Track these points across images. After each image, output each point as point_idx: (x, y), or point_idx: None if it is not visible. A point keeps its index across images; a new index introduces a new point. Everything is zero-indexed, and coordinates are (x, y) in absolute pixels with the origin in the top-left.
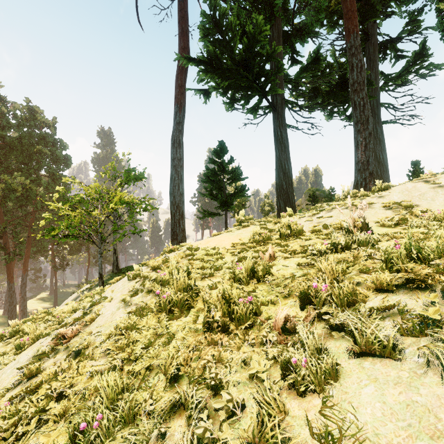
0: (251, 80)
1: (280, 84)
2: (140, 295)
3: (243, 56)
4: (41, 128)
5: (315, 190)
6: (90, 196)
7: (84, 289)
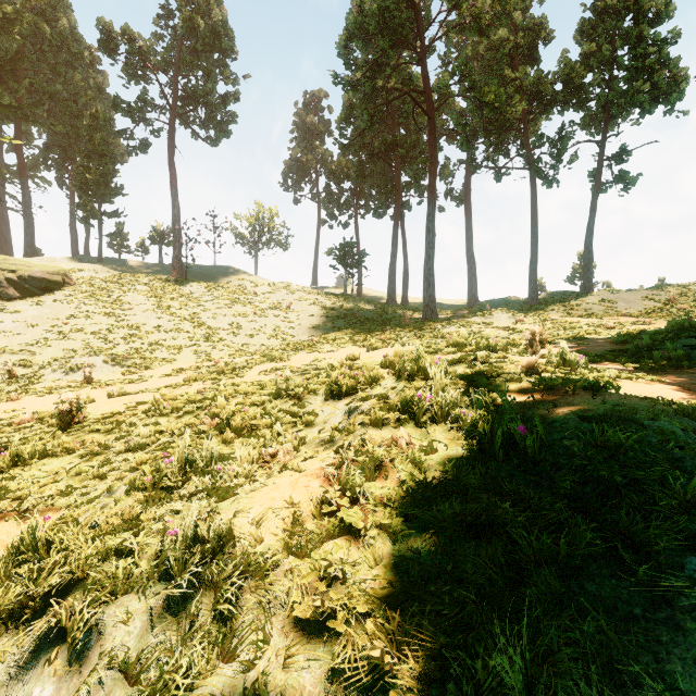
0: None
1: None
2: None
3: None
4: None
5: None
6: None
7: None
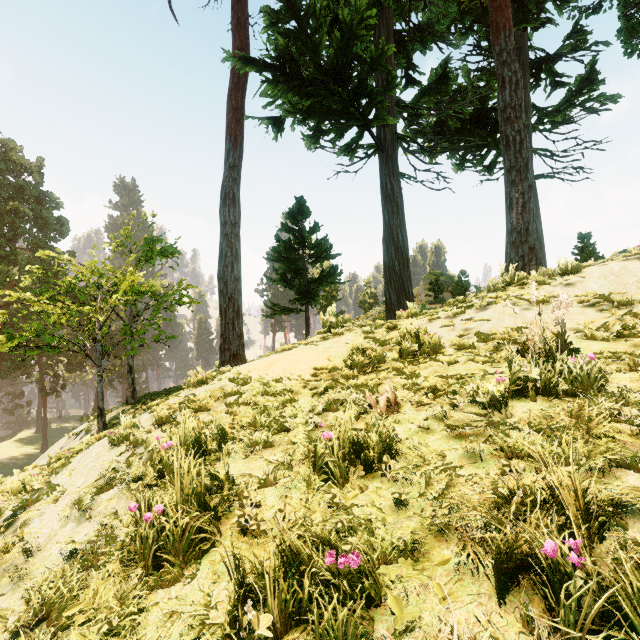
0: (346, 101)
1: (390, 110)
2: (117, 488)
3: (333, 60)
4: (19, 175)
5: (438, 274)
6: (86, 281)
7: (79, 431)
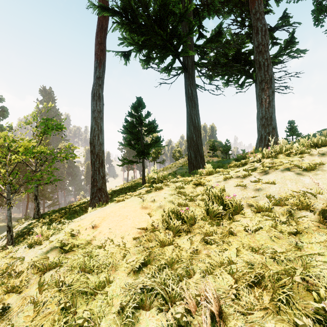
0: (165, 39)
1: (191, 48)
2: None
3: (157, 13)
4: None
5: (214, 141)
6: (4, 145)
7: (2, 236)
